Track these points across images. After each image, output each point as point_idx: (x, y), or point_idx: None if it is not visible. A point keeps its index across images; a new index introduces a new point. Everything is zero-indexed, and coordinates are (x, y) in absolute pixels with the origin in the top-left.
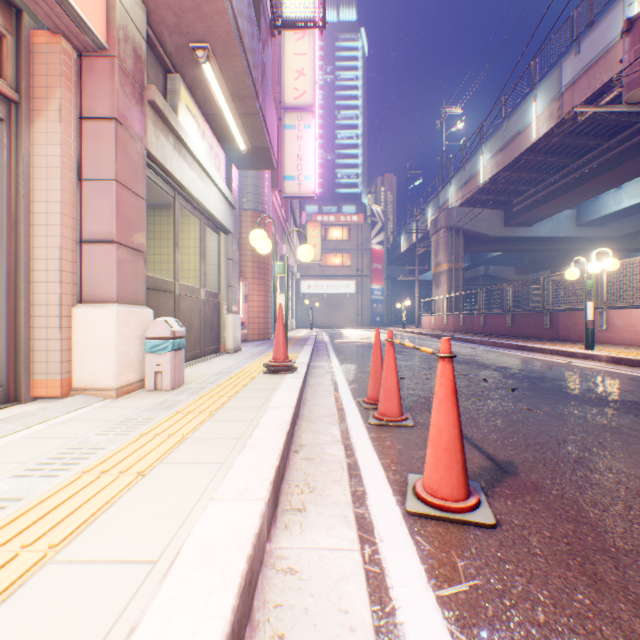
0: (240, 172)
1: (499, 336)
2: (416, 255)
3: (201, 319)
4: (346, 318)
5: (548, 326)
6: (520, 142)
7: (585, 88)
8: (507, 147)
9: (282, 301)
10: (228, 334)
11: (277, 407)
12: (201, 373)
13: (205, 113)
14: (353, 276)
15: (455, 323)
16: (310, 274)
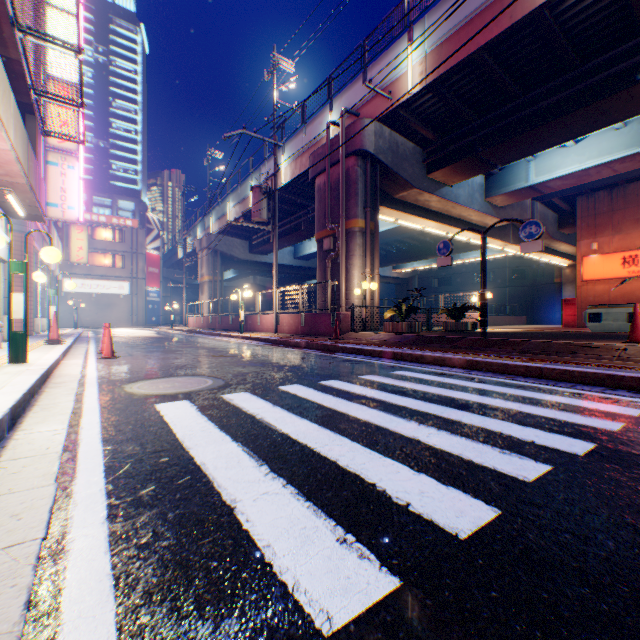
0: None
1: (226, 330)
2: (185, 267)
3: None
4: (120, 318)
5: (245, 323)
6: (247, 205)
7: None
8: (241, 204)
9: (56, 310)
10: (7, 329)
11: (60, 348)
12: (5, 346)
13: None
14: (128, 278)
15: (208, 322)
16: (76, 272)
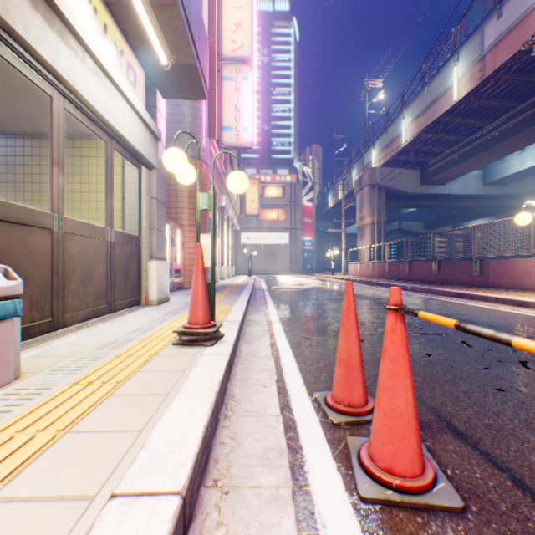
0: (176, 118)
1: (426, 282)
2: (343, 210)
3: (108, 266)
4: (281, 266)
5: (478, 273)
6: (441, 104)
7: (508, 48)
8: (428, 110)
9: (207, 243)
10: (151, 283)
11: (136, 496)
12: (81, 345)
13: (108, 1)
14: (287, 229)
15: (380, 270)
16: (249, 227)
